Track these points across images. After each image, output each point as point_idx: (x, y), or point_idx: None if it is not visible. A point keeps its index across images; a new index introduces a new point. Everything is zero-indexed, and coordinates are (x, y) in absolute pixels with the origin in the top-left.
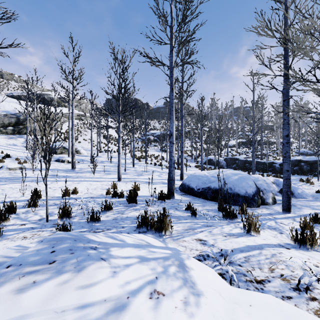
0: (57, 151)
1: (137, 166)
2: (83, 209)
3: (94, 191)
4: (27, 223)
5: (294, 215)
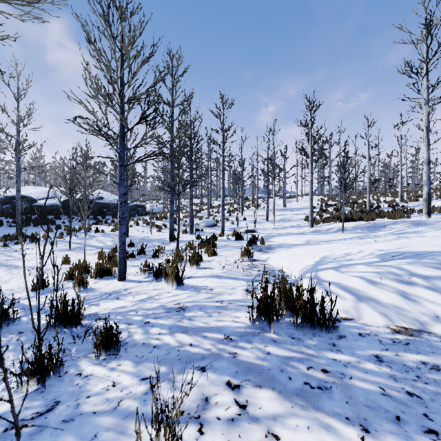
0: None
1: None
2: None
3: None
4: None
5: None
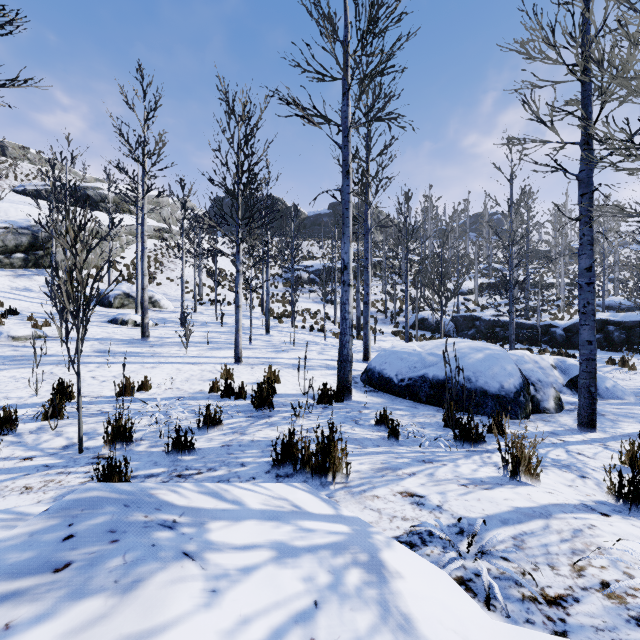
0: (114, 303)
1: (276, 333)
2: (160, 424)
3: (186, 385)
4: (37, 455)
5: (605, 436)
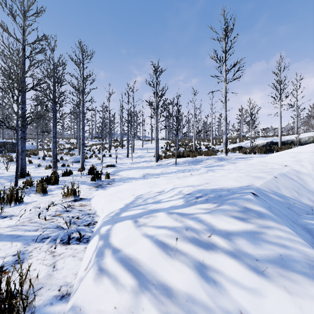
0: None
1: None
2: None
3: None
4: None
5: None
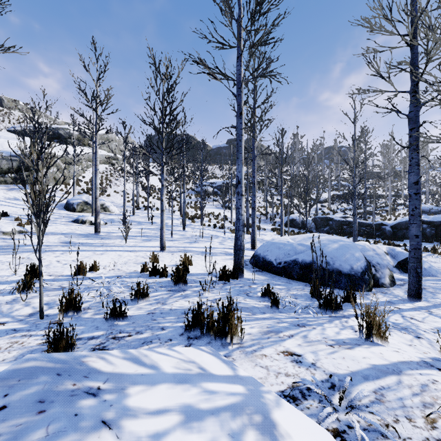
0: (77, 208)
1: (190, 229)
2: (103, 296)
3: (124, 267)
4: (8, 321)
5: (428, 305)
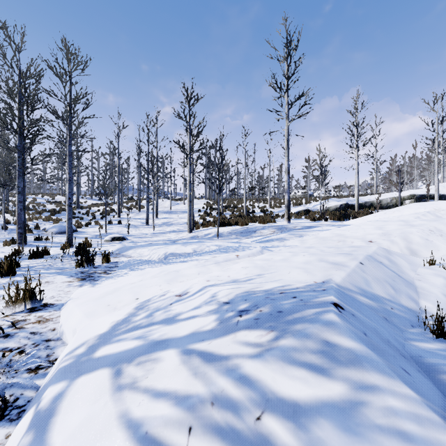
0: None
1: None
2: None
3: None
4: None
5: None
